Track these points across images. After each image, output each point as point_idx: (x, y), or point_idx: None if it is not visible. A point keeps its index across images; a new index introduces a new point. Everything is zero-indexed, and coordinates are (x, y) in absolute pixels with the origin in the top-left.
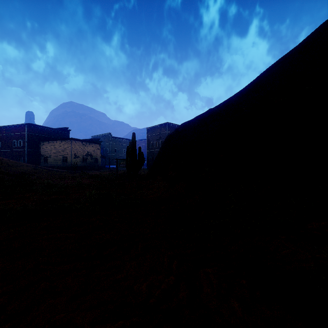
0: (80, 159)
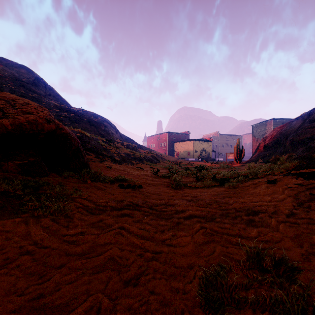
0: (198, 153)
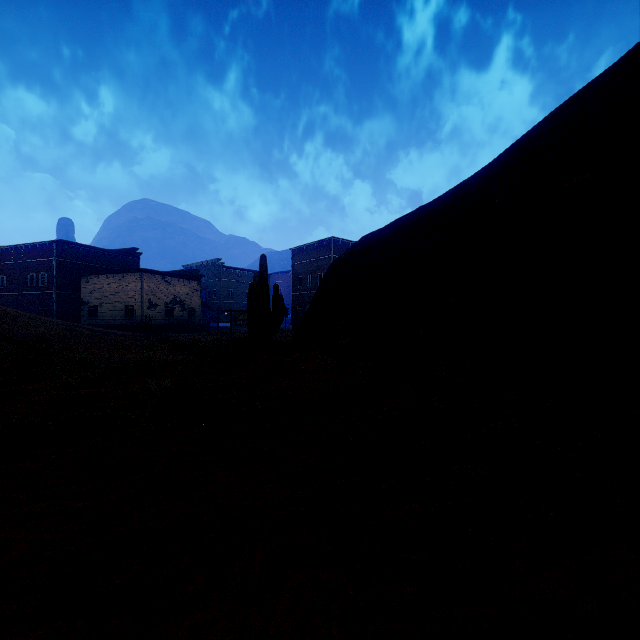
0: (160, 311)
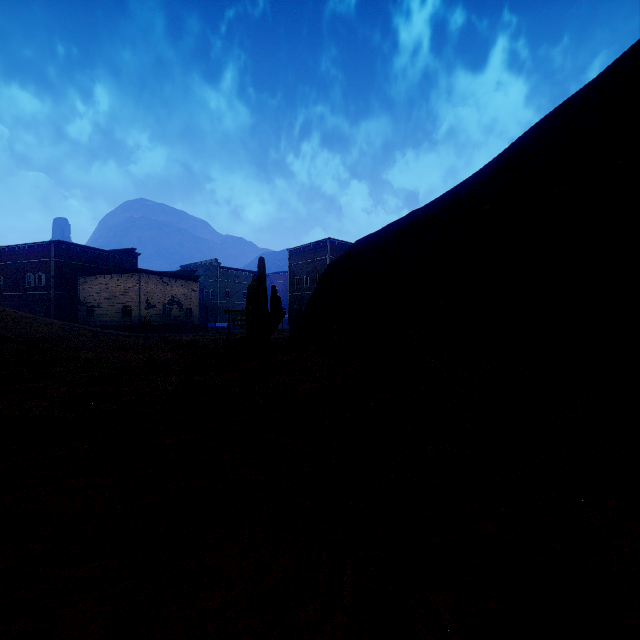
0: (158, 311)
